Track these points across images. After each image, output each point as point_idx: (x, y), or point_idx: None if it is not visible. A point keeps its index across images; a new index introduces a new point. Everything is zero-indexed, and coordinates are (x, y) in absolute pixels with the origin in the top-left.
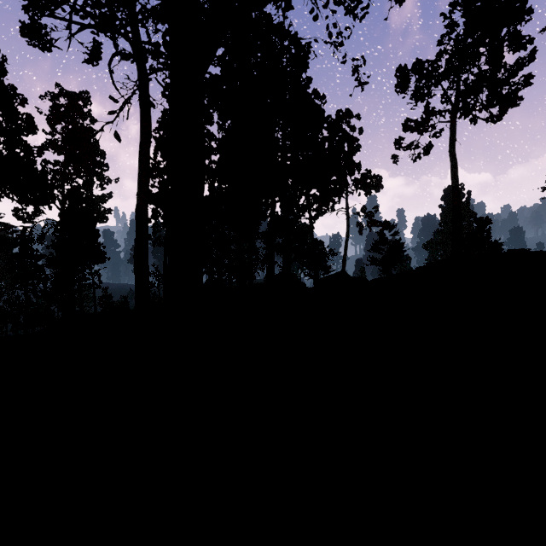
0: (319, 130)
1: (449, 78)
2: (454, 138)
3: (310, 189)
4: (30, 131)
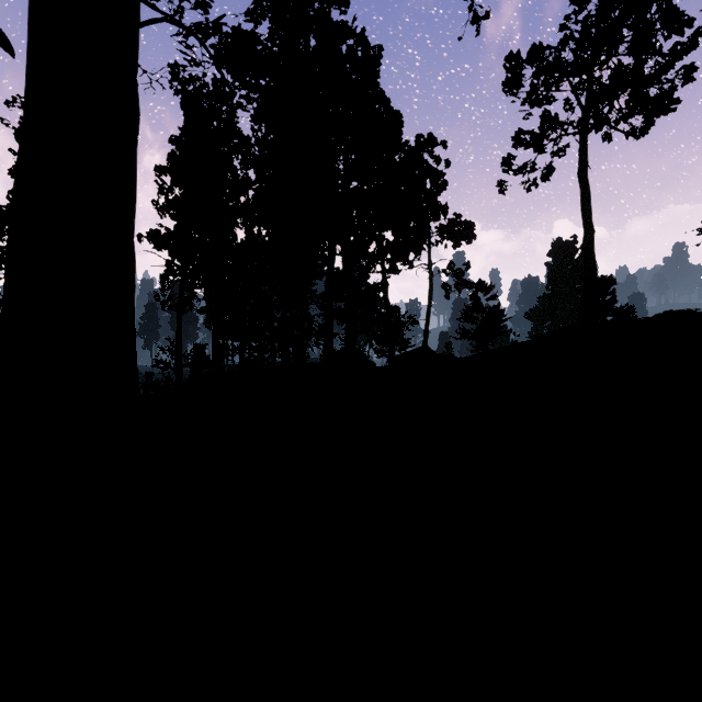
0: (396, 151)
1: (577, 74)
2: (585, 156)
3: (384, 228)
4: None
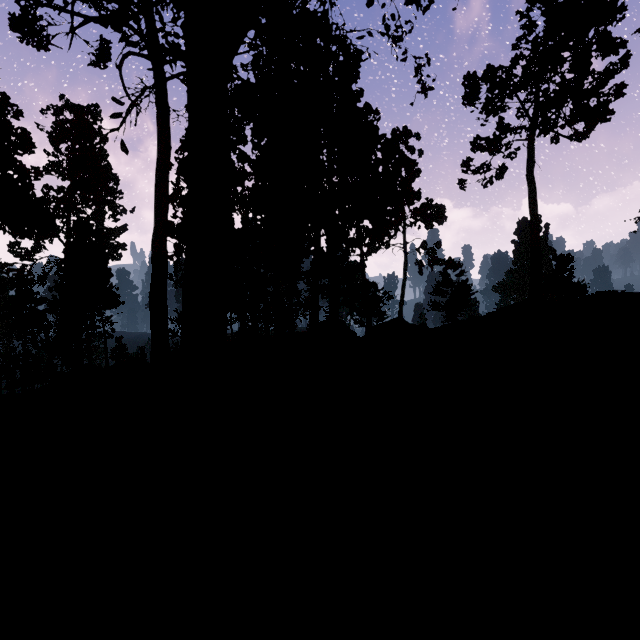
0: (372, 151)
1: (526, 89)
2: (532, 159)
3: (361, 220)
4: (26, 149)
